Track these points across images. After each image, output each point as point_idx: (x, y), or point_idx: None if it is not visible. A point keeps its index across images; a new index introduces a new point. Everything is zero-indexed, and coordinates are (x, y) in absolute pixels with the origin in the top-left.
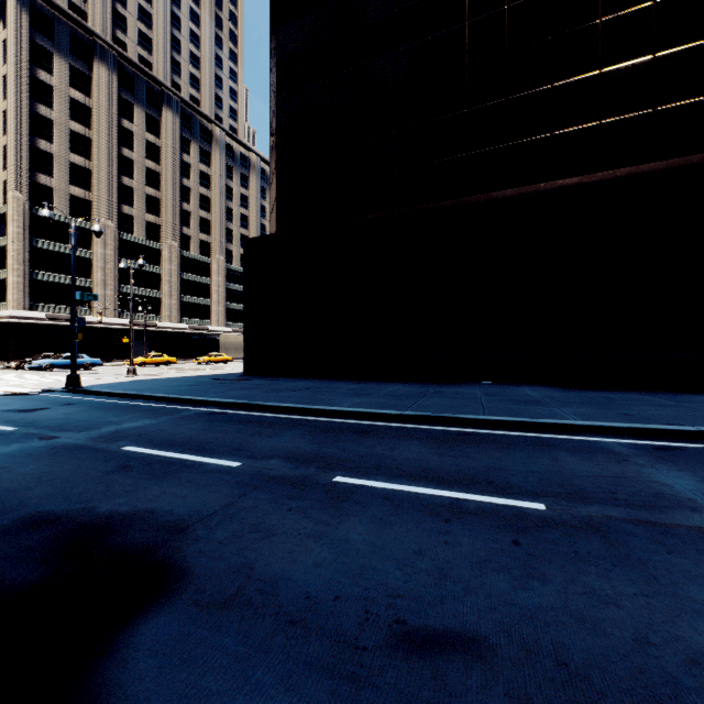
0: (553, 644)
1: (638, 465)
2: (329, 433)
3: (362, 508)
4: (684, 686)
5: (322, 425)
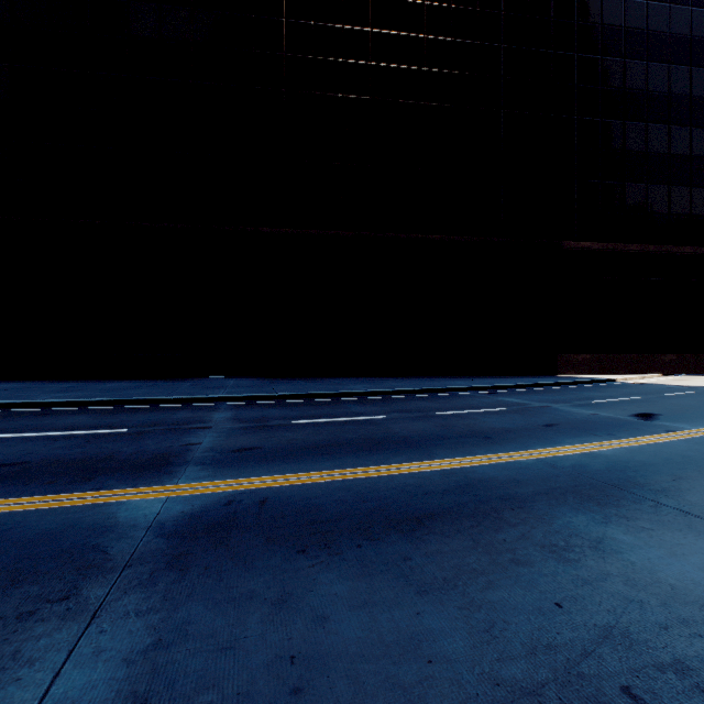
0: (61, 458)
1: (216, 412)
2: (8, 418)
3: (1, 444)
4: (99, 457)
5: (6, 413)
